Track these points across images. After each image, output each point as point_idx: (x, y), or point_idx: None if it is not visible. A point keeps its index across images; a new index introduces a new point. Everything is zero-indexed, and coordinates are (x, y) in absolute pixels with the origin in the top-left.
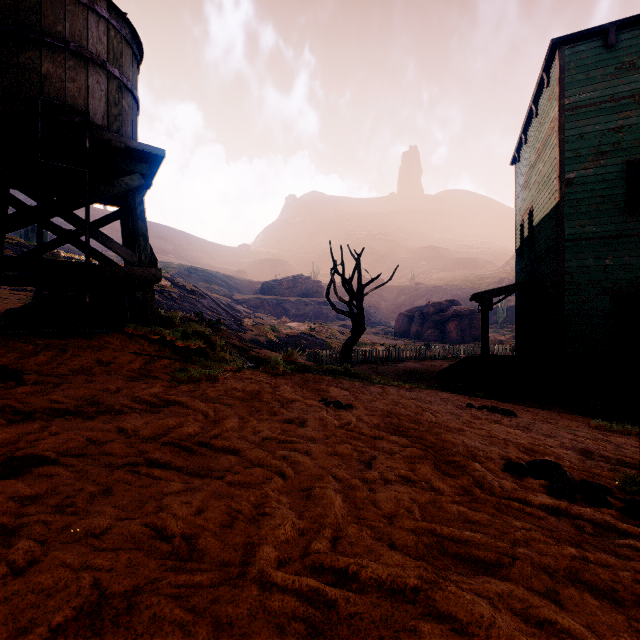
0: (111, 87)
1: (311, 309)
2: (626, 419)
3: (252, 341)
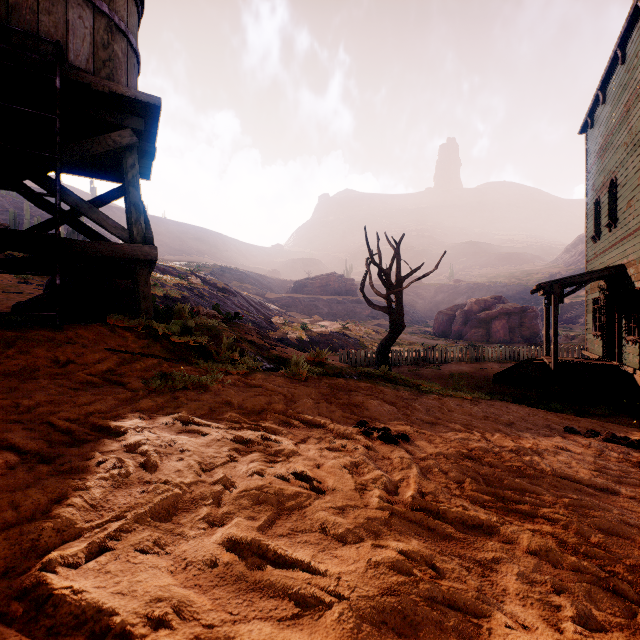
0: (98, 25)
1: (344, 308)
2: None
3: (282, 340)
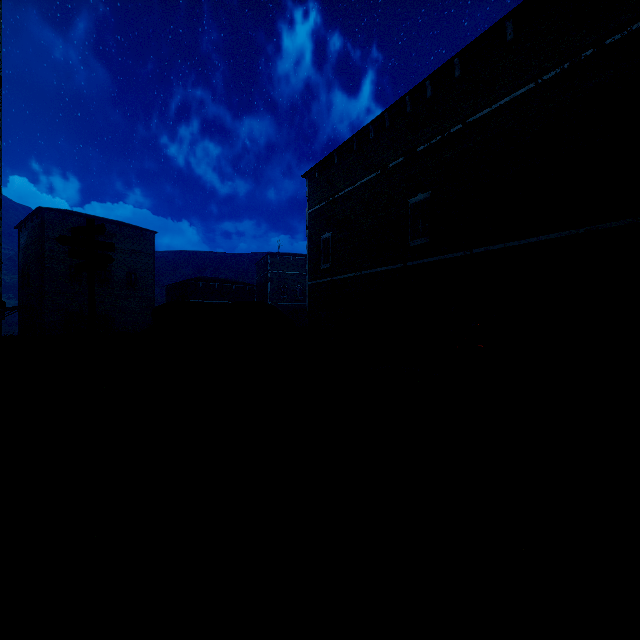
0: None
1: None
2: None
3: None
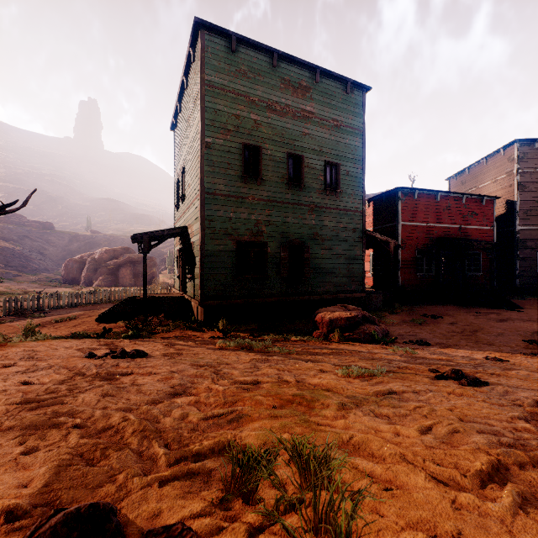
0: None
1: None
2: (242, 333)
3: None
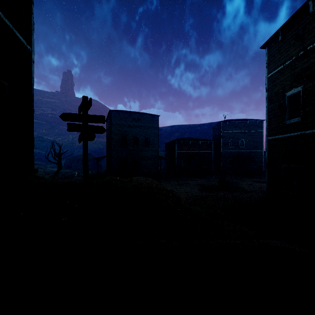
0: None
1: None
2: None
3: None
